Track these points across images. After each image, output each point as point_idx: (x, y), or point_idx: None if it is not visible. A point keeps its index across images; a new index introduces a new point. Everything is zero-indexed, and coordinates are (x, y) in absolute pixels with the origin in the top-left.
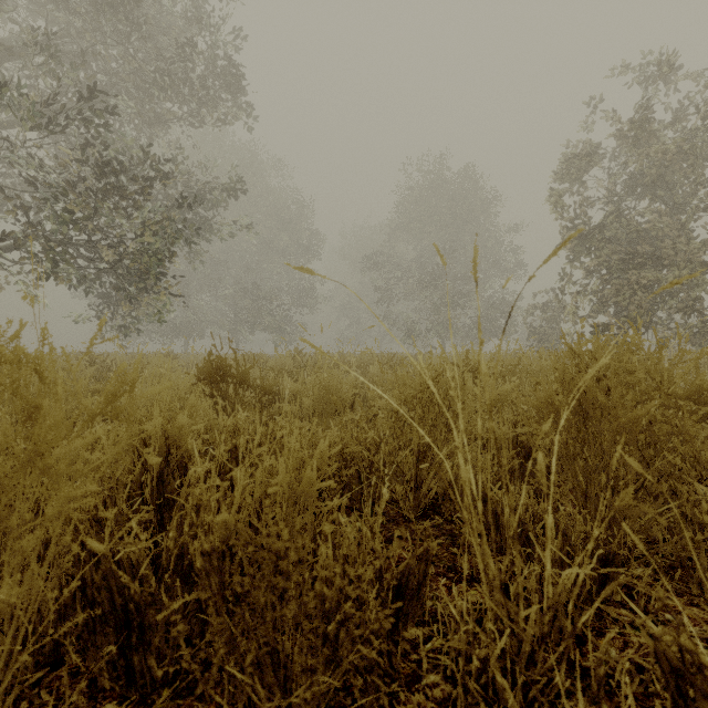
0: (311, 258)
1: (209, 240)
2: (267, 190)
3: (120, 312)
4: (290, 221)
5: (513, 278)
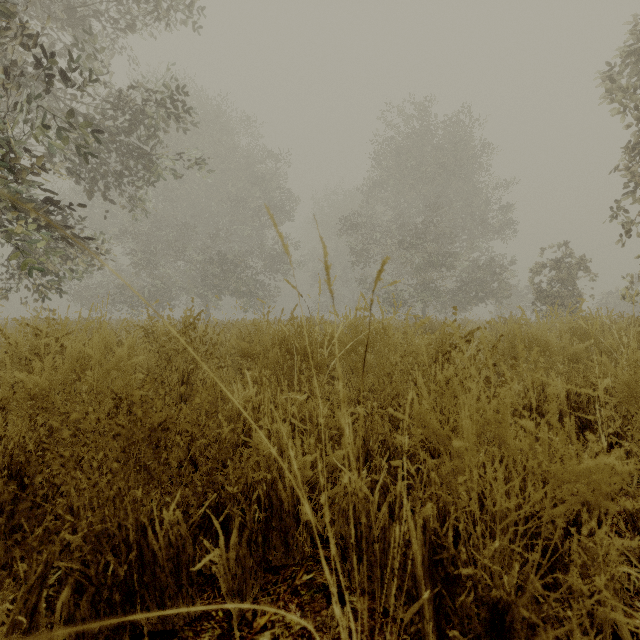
0: (282, 219)
1: (148, 179)
2: (236, 148)
3: (86, 277)
4: (259, 179)
5: (501, 237)
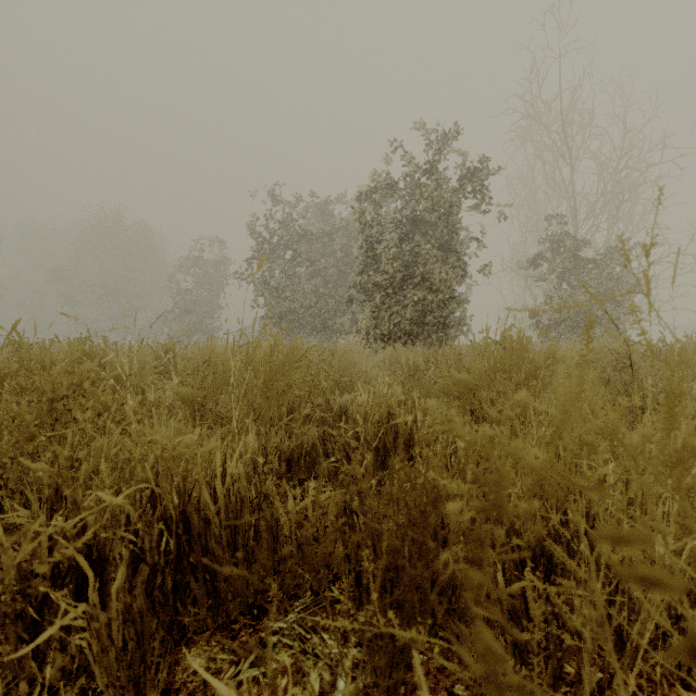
0: None
1: None
2: None
3: None
4: None
5: None
